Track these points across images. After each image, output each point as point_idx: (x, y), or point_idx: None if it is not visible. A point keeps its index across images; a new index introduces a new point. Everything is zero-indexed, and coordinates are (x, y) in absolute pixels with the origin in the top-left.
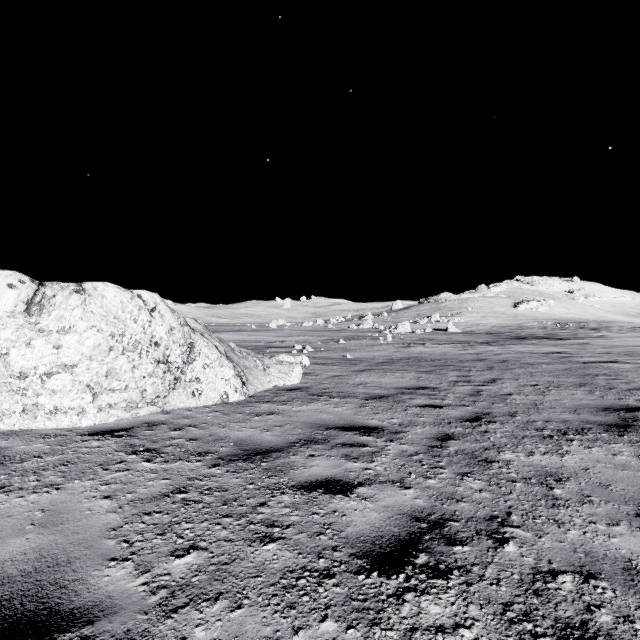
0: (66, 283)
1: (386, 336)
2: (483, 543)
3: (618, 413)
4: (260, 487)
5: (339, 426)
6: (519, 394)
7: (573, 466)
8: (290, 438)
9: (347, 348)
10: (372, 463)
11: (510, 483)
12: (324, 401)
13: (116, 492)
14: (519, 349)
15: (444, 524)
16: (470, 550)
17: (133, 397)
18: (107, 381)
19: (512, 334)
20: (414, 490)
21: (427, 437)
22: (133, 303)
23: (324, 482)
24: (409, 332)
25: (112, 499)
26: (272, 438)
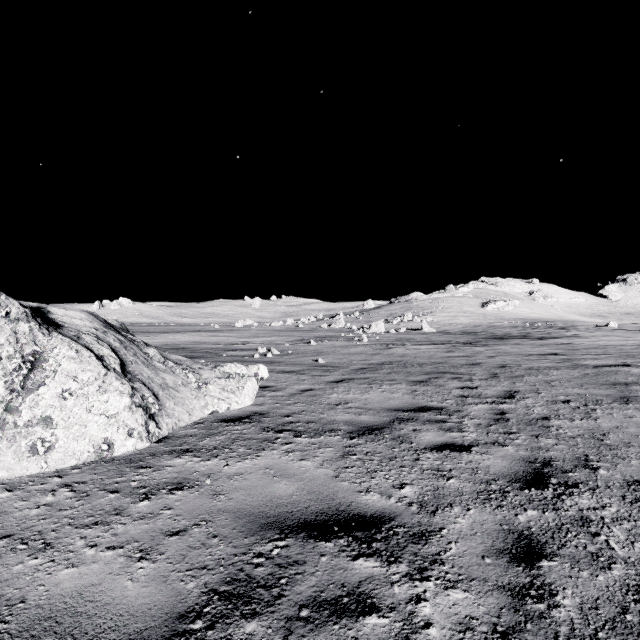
0: None
1: (360, 336)
2: None
3: None
4: None
5: (307, 521)
6: (559, 417)
7: None
8: (187, 589)
9: (319, 350)
10: None
11: None
12: (284, 444)
13: None
14: (509, 350)
15: None
16: None
17: None
18: None
19: (488, 333)
20: None
21: (488, 549)
22: None
23: None
24: (383, 332)
25: None
26: (140, 595)
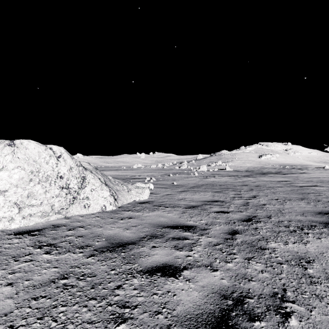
0: (3, 140)
1: (194, 172)
2: (273, 318)
3: (327, 215)
4: (118, 272)
5: (170, 225)
6: (270, 204)
7: (314, 251)
8: (141, 234)
9: (174, 179)
10: (191, 251)
11: (279, 265)
12: (161, 209)
13: (17, 280)
14: (264, 179)
15: (243, 301)
16: (266, 325)
17: (46, 209)
18: (28, 200)
19: (259, 171)
20: (220, 272)
21: (223, 232)
22: (46, 152)
23: (161, 267)
24: (206, 170)
25: (13, 286)
26: (129, 234)
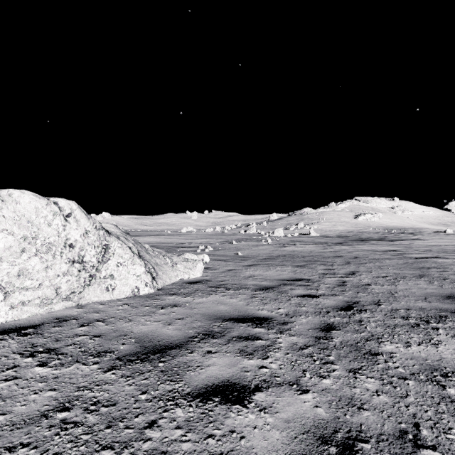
0: None
1: (266, 239)
2: None
3: None
4: (153, 397)
5: (234, 317)
6: (376, 284)
7: (451, 358)
8: (189, 332)
9: (238, 248)
10: (266, 359)
11: (402, 381)
12: (221, 293)
13: None
14: (365, 248)
15: (354, 447)
16: None
17: (47, 294)
18: (19, 280)
19: (356, 237)
20: (312, 394)
21: (312, 327)
22: (48, 209)
23: (220, 387)
24: (282, 236)
25: None
26: (173, 332)
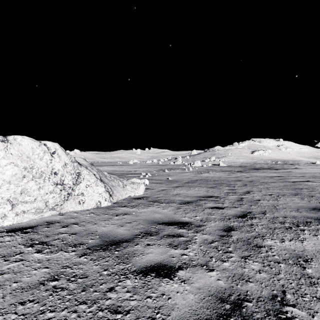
0: None
1: (189, 168)
2: None
3: None
4: (111, 273)
5: (165, 222)
6: (264, 200)
7: (311, 249)
8: (135, 231)
9: (169, 174)
10: (186, 250)
11: (277, 264)
12: (156, 205)
13: (5, 281)
14: (257, 174)
15: (242, 305)
16: None
17: (40, 206)
18: (21, 196)
19: (252, 167)
20: (216, 272)
21: (218, 229)
22: (40, 148)
23: (155, 267)
24: (200, 166)
25: None
26: (124, 232)
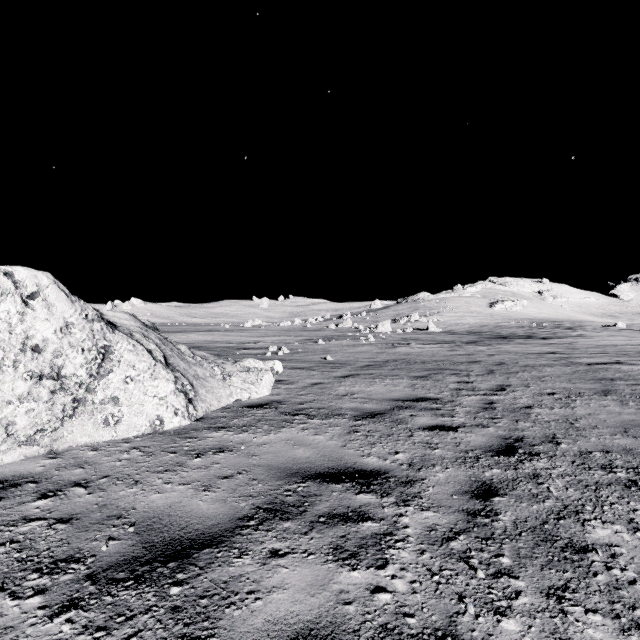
0: None
1: (367, 336)
2: None
3: None
4: None
5: (321, 472)
6: (541, 406)
7: None
8: (241, 506)
9: (327, 349)
10: (385, 569)
11: None
12: (300, 424)
13: None
14: (510, 349)
15: None
16: None
17: None
18: None
19: (493, 333)
20: None
21: (457, 490)
22: None
23: None
24: (390, 332)
25: None
26: (210, 508)
